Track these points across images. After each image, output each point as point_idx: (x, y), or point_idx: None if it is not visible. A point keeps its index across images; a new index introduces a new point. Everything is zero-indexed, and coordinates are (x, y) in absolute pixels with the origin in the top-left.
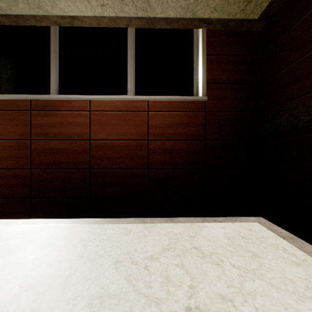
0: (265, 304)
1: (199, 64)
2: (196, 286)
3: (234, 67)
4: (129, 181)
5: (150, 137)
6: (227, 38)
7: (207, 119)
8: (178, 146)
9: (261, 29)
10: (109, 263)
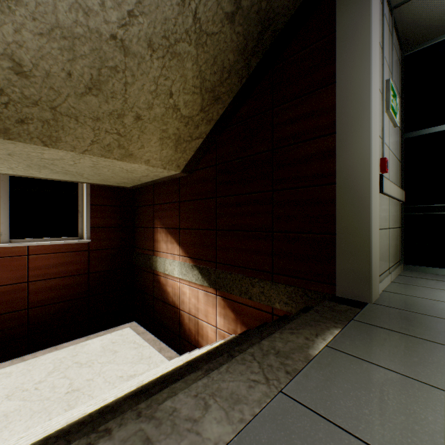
0: (109, 373)
1: (84, 210)
2: (74, 382)
3: (115, 214)
4: (5, 325)
5: (31, 279)
6: (109, 192)
7: (91, 256)
8: (63, 282)
9: (134, 188)
10: (2, 400)
